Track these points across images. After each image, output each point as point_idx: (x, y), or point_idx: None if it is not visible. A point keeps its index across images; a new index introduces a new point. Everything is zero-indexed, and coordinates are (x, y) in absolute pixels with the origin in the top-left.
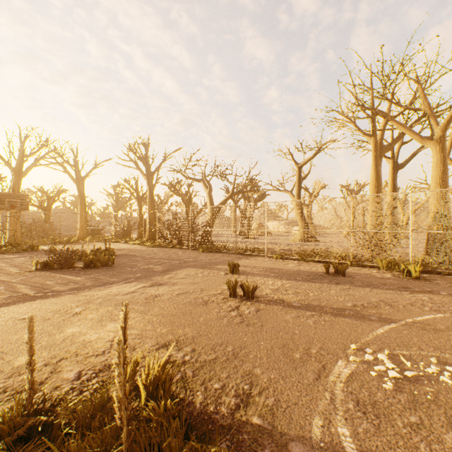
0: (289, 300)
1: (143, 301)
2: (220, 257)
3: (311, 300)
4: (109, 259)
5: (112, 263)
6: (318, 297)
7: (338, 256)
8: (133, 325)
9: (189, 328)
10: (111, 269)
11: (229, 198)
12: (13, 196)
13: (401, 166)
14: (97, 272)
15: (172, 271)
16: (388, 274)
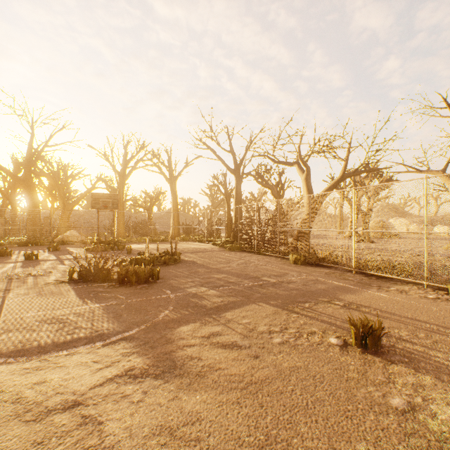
0: None
1: None
2: (324, 278)
3: None
4: (153, 272)
5: (157, 278)
6: None
7: None
8: None
9: None
10: (144, 290)
11: (337, 182)
12: (106, 196)
13: None
14: (120, 295)
15: (225, 311)
16: None
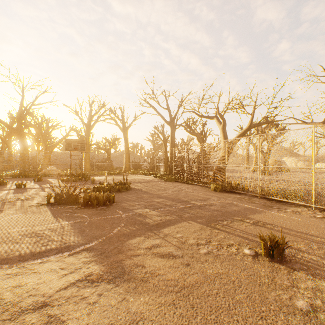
0: None
1: None
2: (237, 202)
3: None
4: (109, 197)
5: (112, 202)
6: None
7: None
8: None
9: None
10: (103, 211)
11: (245, 131)
12: (76, 141)
13: None
14: (84, 215)
15: (163, 227)
16: None
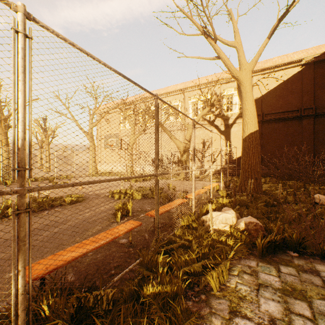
0: None
1: None
2: None
3: None
4: None
5: None
6: None
7: None
8: None
9: None
10: None
11: None
12: None
13: None
14: None
15: None
16: None
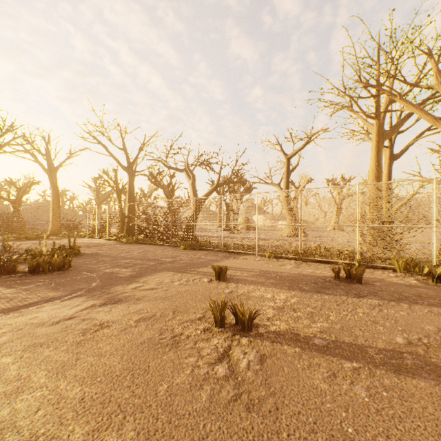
0: (306, 332)
1: (75, 340)
2: (204, 256)
3: (339, 331)
4: (65, 261)
5: (69, 266)
6: (347, 324)
7: (342, 254)
8: (20, 418)
9: (133, 422)
10: (64, 275)
11: (214, 189)
12: None
13: (397, 156)
14: (42, 279)
15: (141, 277)
16: (412, 279)
